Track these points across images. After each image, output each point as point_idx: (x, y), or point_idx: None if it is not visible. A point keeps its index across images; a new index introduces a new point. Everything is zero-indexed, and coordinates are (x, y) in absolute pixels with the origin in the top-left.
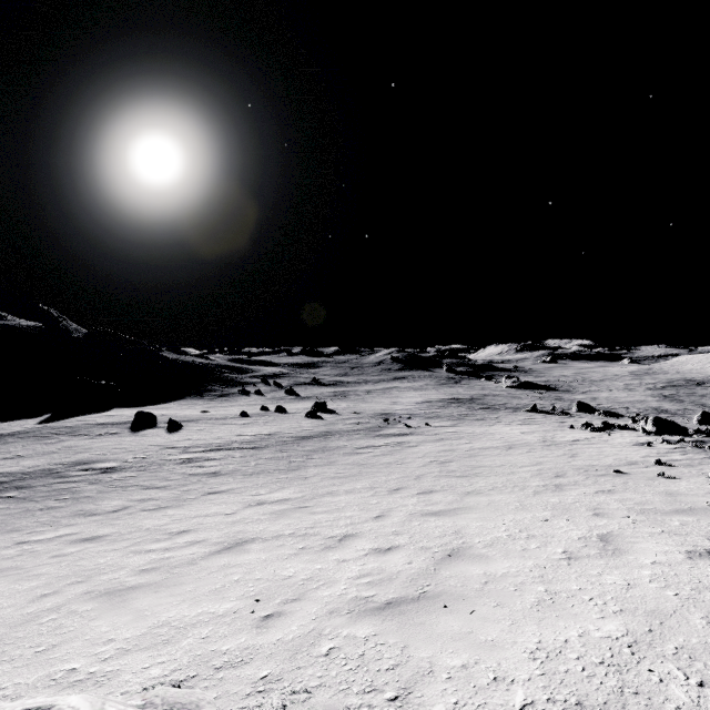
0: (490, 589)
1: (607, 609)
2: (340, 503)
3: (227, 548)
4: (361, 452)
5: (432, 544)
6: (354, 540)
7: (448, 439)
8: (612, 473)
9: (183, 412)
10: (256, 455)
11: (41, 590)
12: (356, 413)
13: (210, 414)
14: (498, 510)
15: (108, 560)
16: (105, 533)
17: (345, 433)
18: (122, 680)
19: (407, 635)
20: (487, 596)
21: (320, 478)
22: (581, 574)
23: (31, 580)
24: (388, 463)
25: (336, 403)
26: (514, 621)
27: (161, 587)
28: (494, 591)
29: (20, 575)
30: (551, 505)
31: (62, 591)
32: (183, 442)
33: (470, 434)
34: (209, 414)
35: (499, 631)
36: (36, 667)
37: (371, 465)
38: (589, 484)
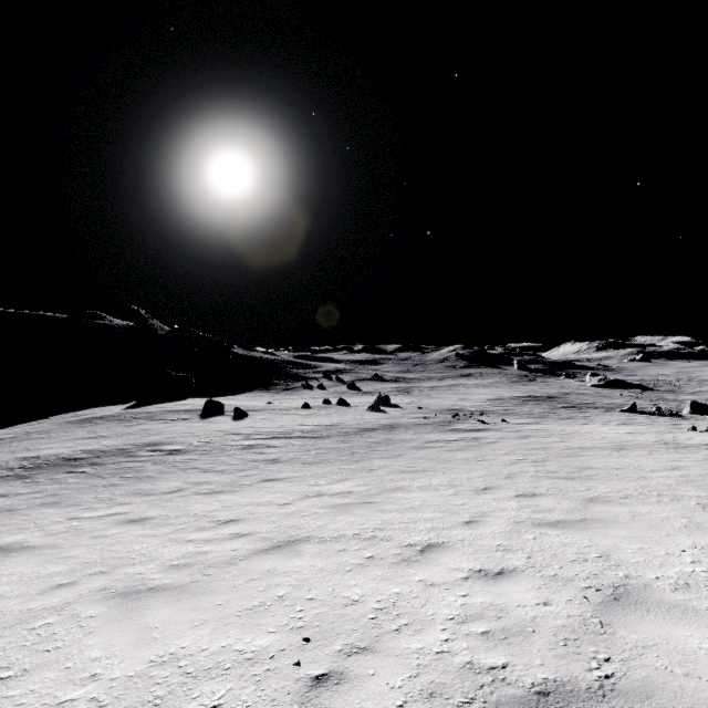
0: None
1: None
2: (414, 500)
3: (276, 547)
4: (431, 446)
5: (569, 572)
6: (442, 553)
7: (534, 437)
8: None
9: (250, 402)
10: (317, 444)
11: (59, 579)
12: (421, 408)
13: (274, 405)
14: (657, 528)
15: (142, 548)
16: (153, 515)
17: (411, 426)
18: None
19: None
20: None
21: (386, 471)
22: None
23: (58, 564)
24: (466, 458)
25: (399, 398)
26: None
27: (185, 594)
28: None
29: (52, 555)
30: None
31: (79, 583)
32: (246, 429)
33: (560, 432)
34: (273, 405)
35: None
36: None
37: (445, 460)
38: None
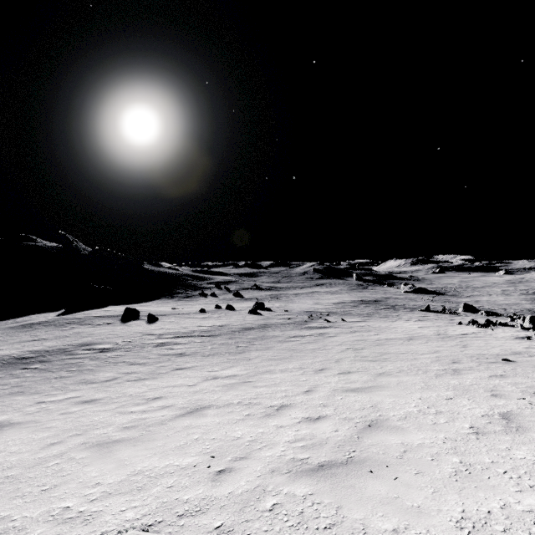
0: (409, 458)
1: (523, 483)
2: (276, 379)
3: (189, 412)
4: (291, 340)
5: (353, 415)
6: (289, 410)
7: (360, 332)
8: (501, 360)
9: (159, 308)
10: (212, 341)
11: (50, 440)
12: (287, 310)
13: (178, 310)
14: (407, 389)
15: (100, 418)
16: (100, 397)
17: (279, 325)
18: (103, 520)
19: (340, 496)
20: (407, 464)
21: (260, 360)
22: (491, 448)
23: (44, 432)
24: (313, 349)
25: (271, 303)
26: (435, 489)
27: (138, 442)
28: (413, 460)
29: (37, 427)
30: (452, 386)
31: (65, 441)
32: (158, 330)
33: (377, 328)
34: (177, 310)
35: (423, 498)
36: (40, 503)
37: (299, 350)
38: (483, 369)
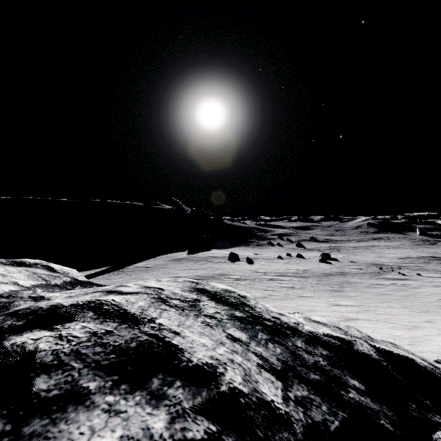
0: None
1: None
2: (390, 311)
3: (347, 320)
4: (376, 287)
5: None
6: (423, 328)
7: None
8: None
9: (245, 253)
10: (307, 281)
11: None
12: (353, 262)
13: (259, 255)
14: None
15: None
16: (271, 305)
17: (355, 274)
18: None
19: None
20: None
21: (360, 298)
22: None
23: None
24: (404, 295)
25: (334, 254)
26: None
27: None
28: None
29: None
30: None
31: None
32: (260, 269)
33: None
34: (259, 255)
35: None
36: None
37: (391, 295)
38: None
